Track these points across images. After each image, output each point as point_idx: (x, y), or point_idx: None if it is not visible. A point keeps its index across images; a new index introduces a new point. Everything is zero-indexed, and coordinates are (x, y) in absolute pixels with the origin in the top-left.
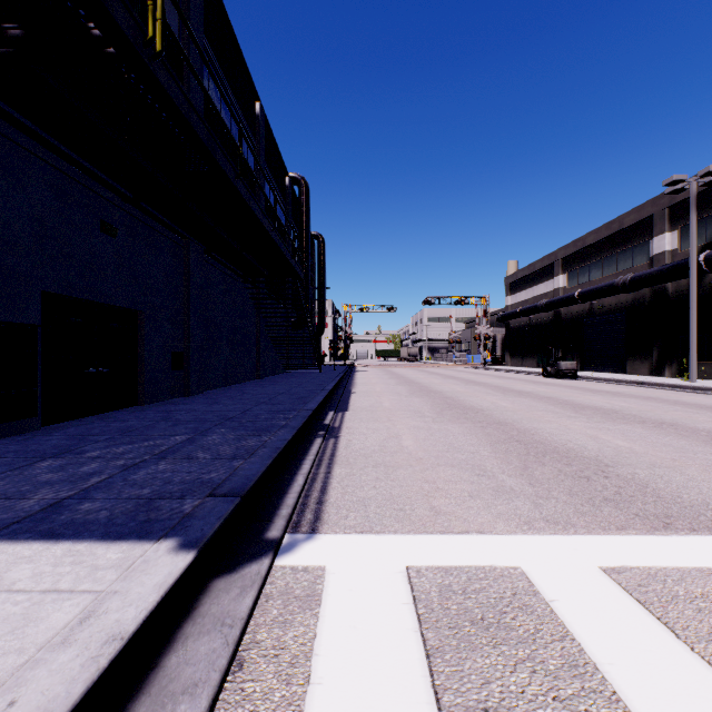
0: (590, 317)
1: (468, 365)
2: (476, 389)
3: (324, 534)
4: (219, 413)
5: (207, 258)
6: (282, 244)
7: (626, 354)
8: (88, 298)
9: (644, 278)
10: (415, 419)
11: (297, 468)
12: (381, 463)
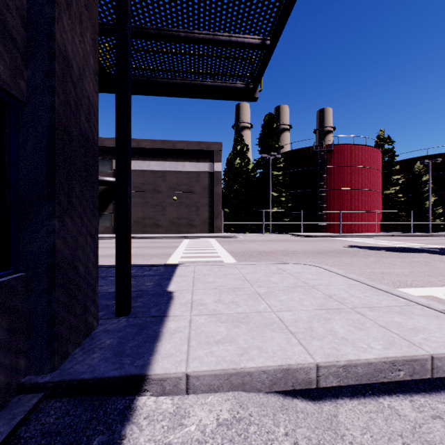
0: None
1: None
2: None
3: None
4: None
5: None
6: None
7: None
8: None
9: None
10: None
11: None
12: None
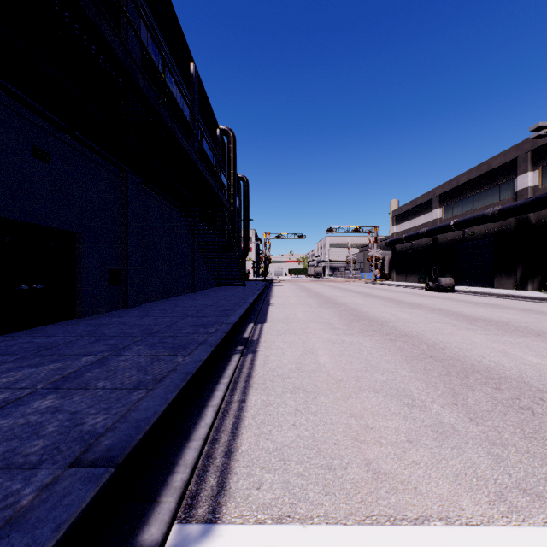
0: (462, 242)
1: (363, 281)
2: (374, 302)
3: (227, 524)
4: (146, 326)
5: (145, 189)
6: (208, 176)
7: (494, 272)
8: (18, 219)
9: (511, 209)
10: (327, 332)
11: (208, 397)
12: (299, 387)
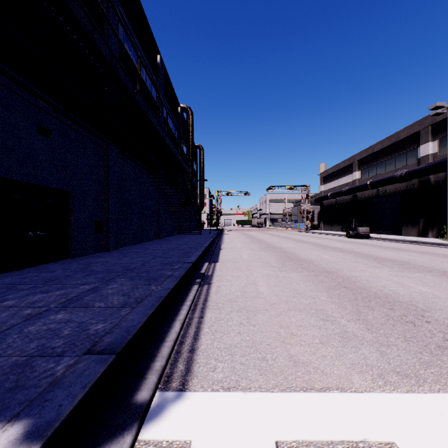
0: (376, 198)
1: (296, 230)
2: (305, 246)
3: (193, 391)
4: (125, 265)
5: (122, 157)
6: (172, 146)
7: (402, 222)
8: (27, 181)
9: (415, 172)
10: (266, 269)
11: (176, 314)
12: (243, 307)
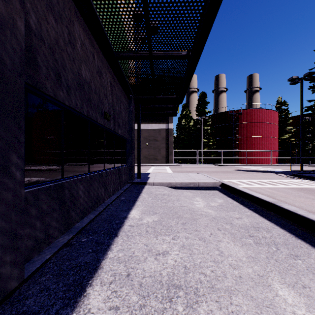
0: None
1: None
2: None
3: None
4: None
5: None
6: None
7: None
8: None
9: None
10: None
11: None
12: None
